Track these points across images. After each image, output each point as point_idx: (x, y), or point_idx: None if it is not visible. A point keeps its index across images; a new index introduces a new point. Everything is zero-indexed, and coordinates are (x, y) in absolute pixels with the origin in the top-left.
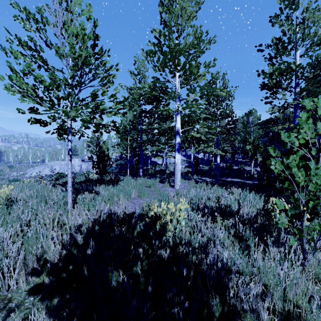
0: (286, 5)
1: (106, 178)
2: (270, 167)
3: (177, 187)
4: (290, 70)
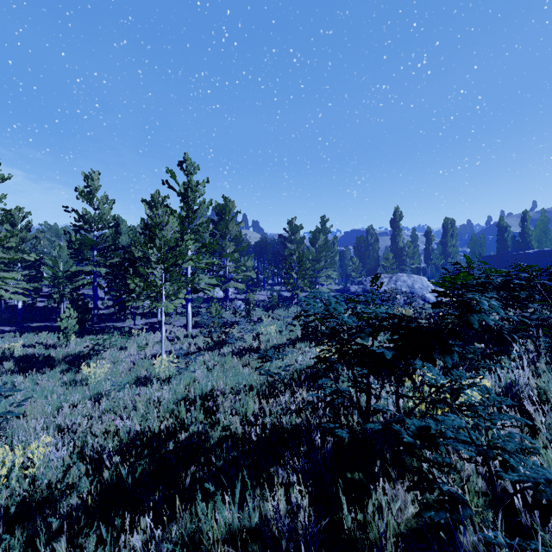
0: (86, 194)
1: None
2: (58, 323)
3: None
4: (88, 244)
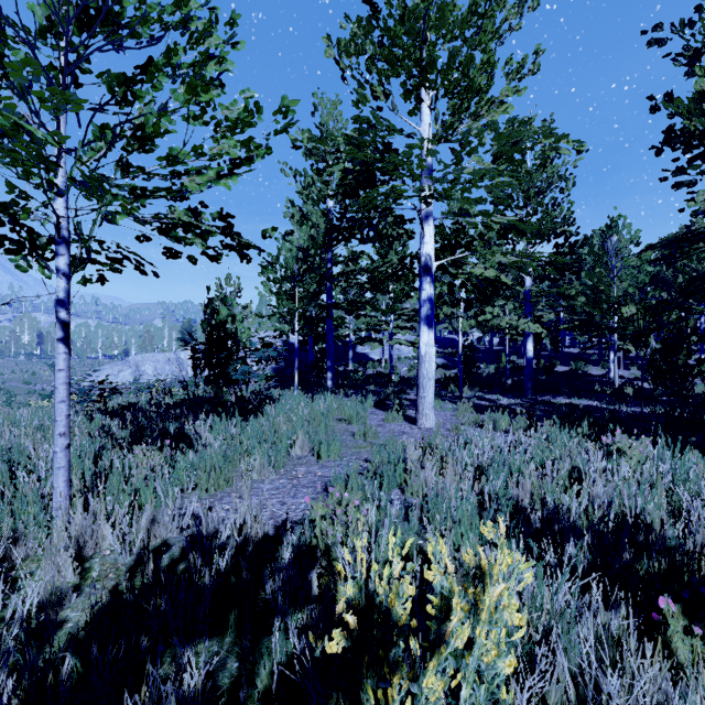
0: None
1: (229, 396)
2: None
3: (425, 425)
4: None
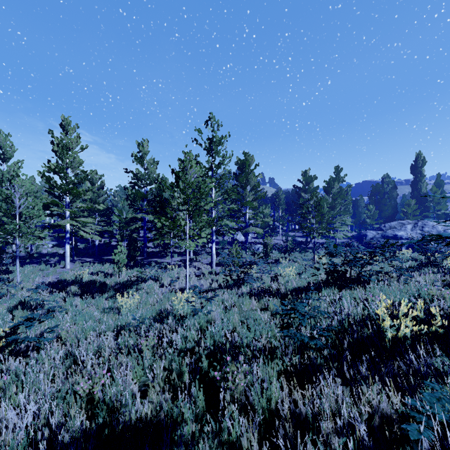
0: (138, 158)
1: None
2: (112, 257)
3: (68, 268)
4: (139, 196)
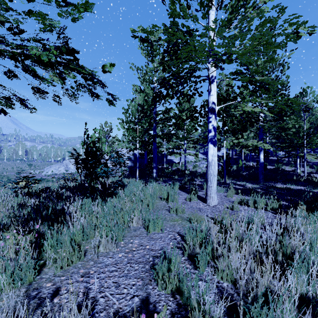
0: None
1: (97, 185)
2: None
3: (211, 203)
4: None
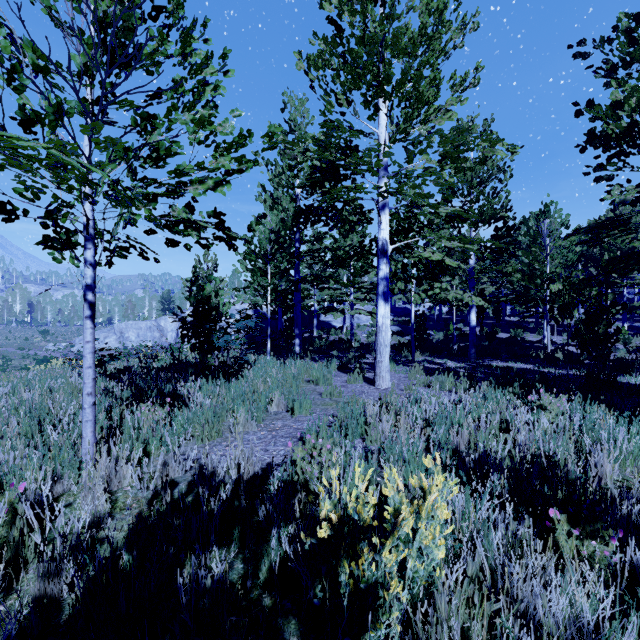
0: None
1: (213, 361)
2: None
3: (382, 385)
4: None
